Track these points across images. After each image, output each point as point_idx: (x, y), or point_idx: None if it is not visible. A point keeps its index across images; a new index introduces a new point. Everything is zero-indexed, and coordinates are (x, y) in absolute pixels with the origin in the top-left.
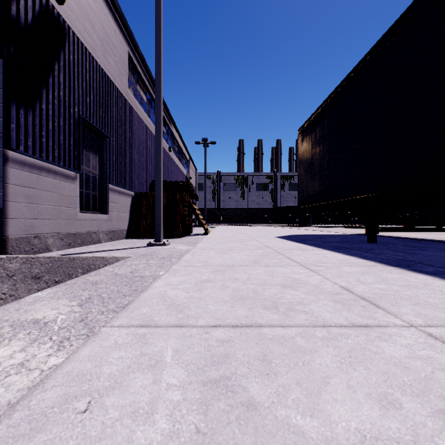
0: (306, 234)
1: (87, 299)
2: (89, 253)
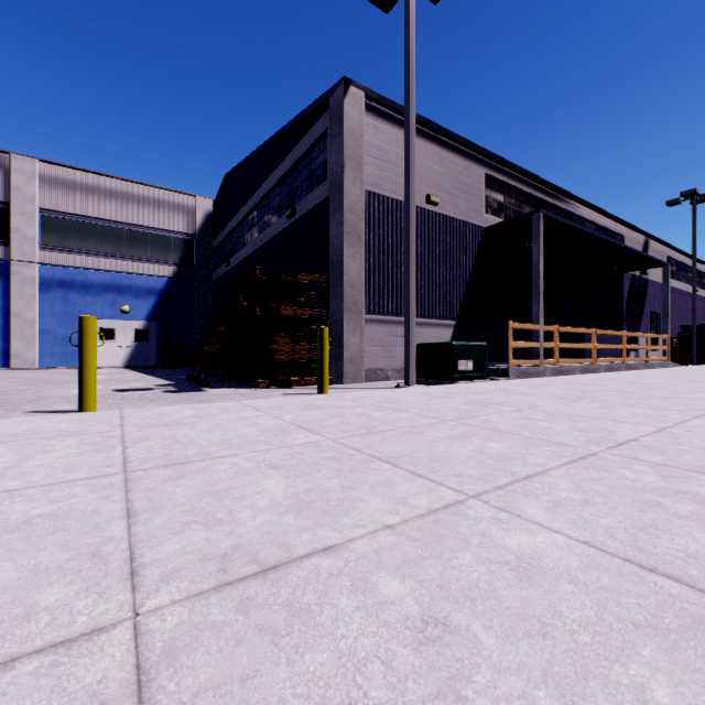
0: None
1: None
2: None
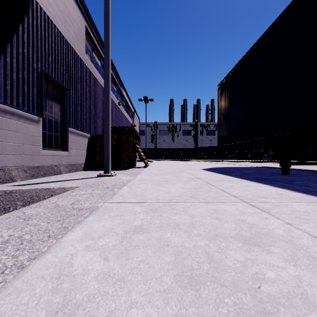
0: (224, 167)
1: (3, 243)
2: (46, 183)
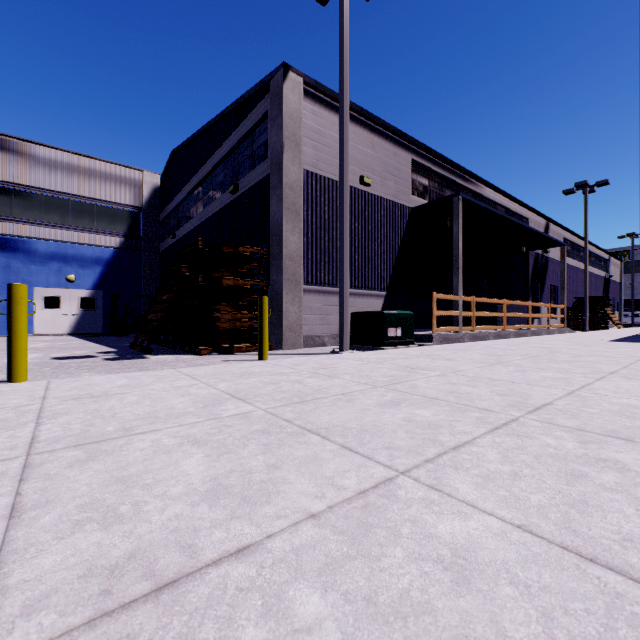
0: None
1: None
2: None
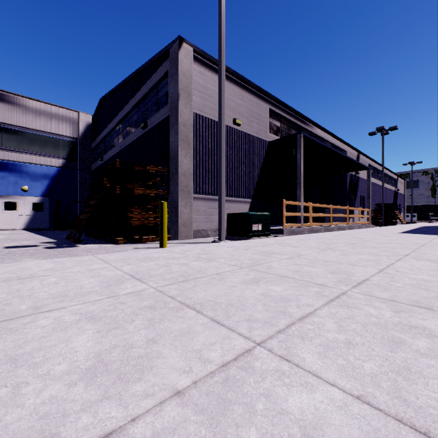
0: None
1: None
2: None
